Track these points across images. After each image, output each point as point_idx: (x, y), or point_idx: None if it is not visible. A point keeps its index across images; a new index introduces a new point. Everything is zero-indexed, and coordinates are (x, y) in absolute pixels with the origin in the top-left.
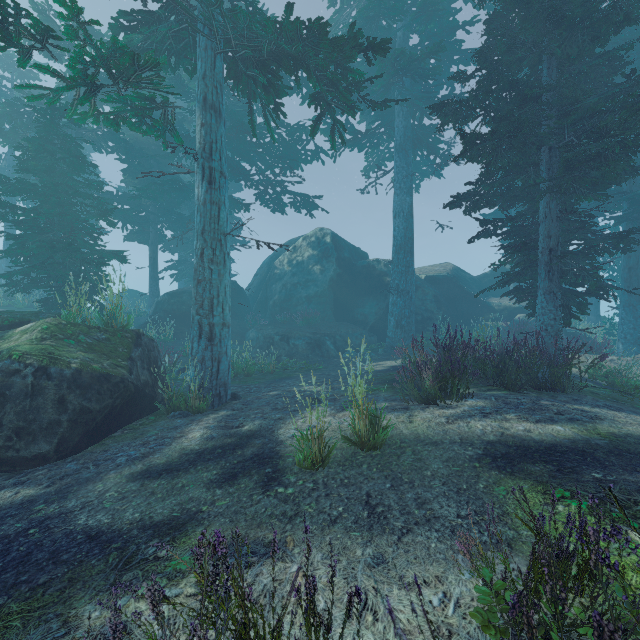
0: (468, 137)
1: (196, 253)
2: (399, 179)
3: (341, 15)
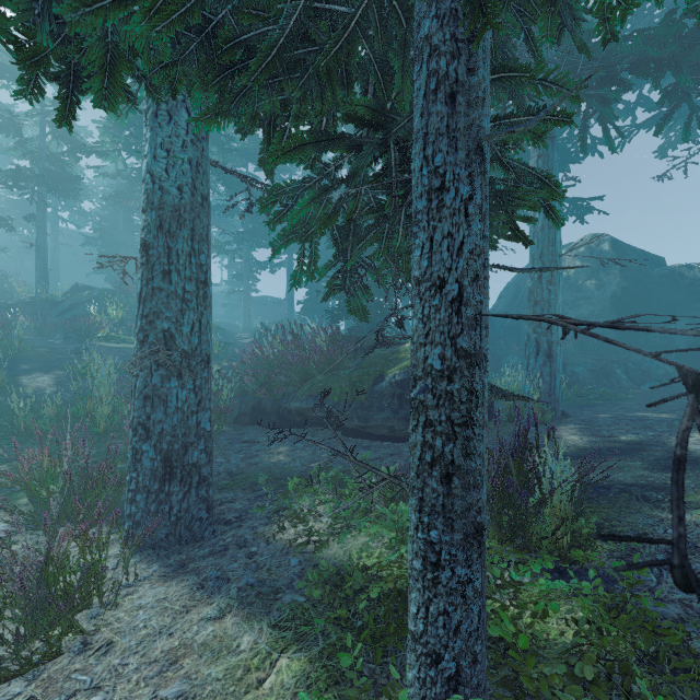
0: None
1: (531, 276)
2: None
3: None
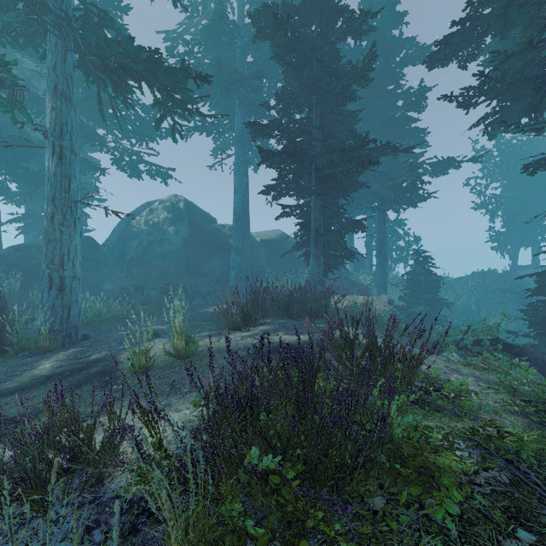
0: (264, 152)
1: (46, 216)
2: (238, 163)
3: (192, 21)
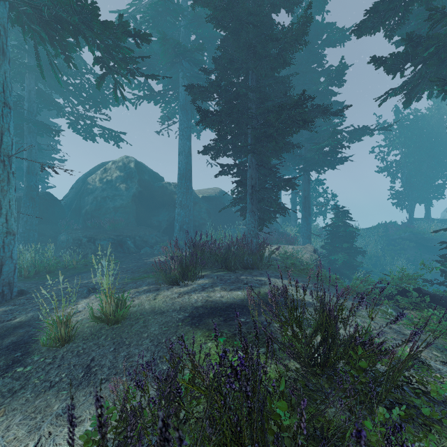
0: (202, 111)
1: None
2: (182, 129)
3: (141, 2)
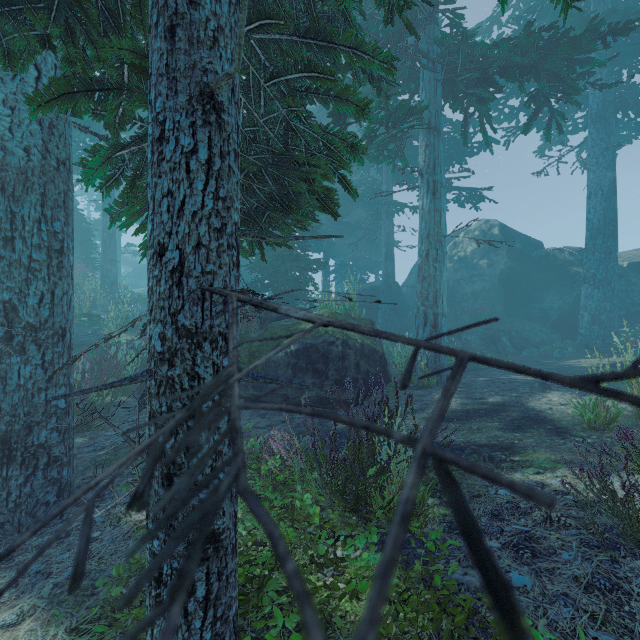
0: None
1: (420, 254)
2: (595, 153)
3: None
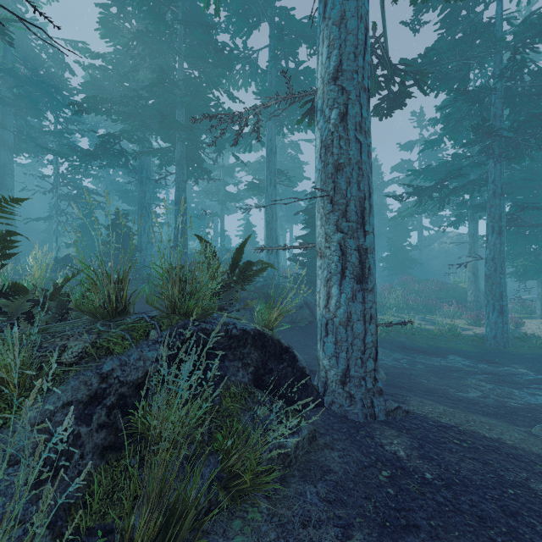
0: None
1: None
2: None
3: None
